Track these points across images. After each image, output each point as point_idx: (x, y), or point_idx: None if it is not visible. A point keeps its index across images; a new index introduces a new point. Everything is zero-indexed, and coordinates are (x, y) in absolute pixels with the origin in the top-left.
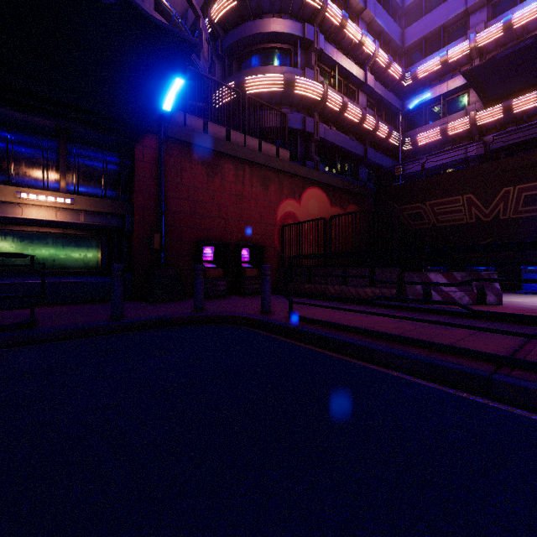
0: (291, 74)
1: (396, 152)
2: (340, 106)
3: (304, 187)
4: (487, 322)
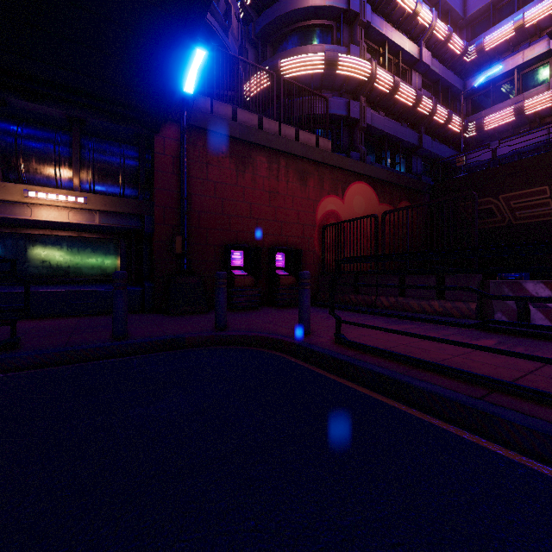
0: (333, 51)
1: (456, 140)
2: (390, 86)
3: (348, 182)
4: None
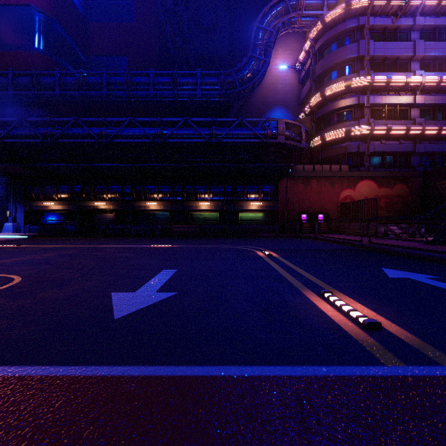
0: (349, 127)
1: None
2: (385, 130)
3: (357, 181)
4: (381, 239)
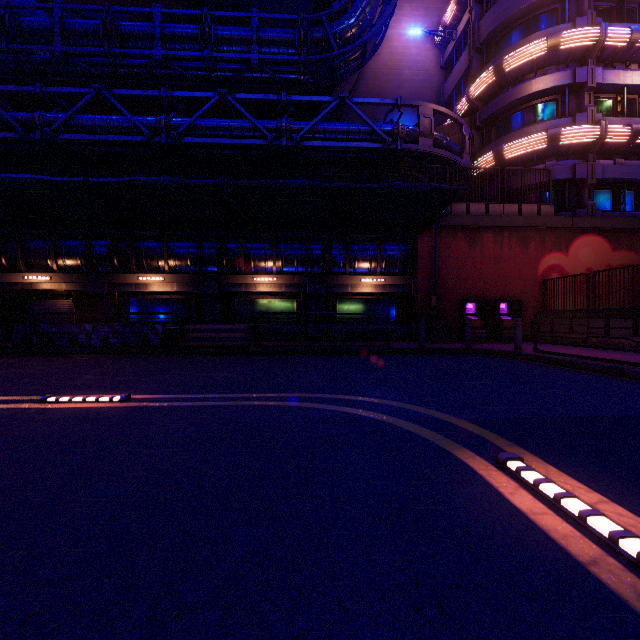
0: (556, 129)
1: None
2: (627, 136)
3: (572, 237)
4: None
